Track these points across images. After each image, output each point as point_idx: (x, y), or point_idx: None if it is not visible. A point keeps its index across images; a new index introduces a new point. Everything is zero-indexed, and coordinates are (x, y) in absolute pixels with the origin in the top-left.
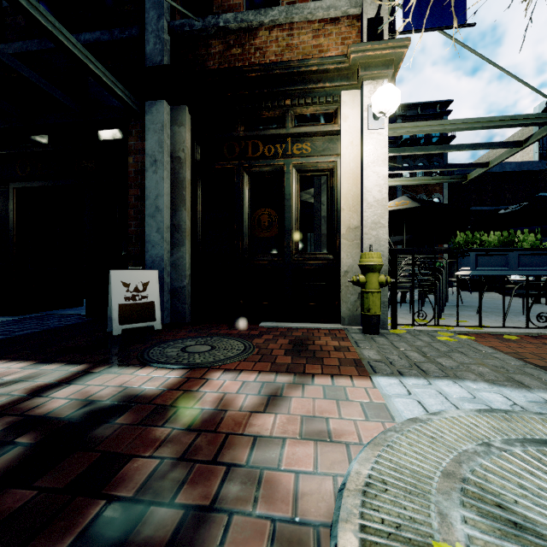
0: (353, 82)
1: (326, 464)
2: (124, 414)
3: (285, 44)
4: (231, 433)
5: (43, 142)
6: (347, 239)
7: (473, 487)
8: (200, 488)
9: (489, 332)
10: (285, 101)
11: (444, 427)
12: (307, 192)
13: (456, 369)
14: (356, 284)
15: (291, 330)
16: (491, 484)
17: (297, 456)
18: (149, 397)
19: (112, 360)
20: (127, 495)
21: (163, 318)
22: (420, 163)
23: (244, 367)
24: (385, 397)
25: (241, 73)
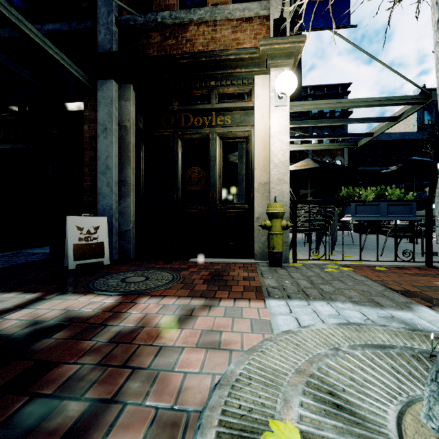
0: (263, 68)
1: (212, 366)
2: (62, 331)
3: (210, 37)
4: (144, 344)
5: (15, 112)
6: (258, 192)
7: (315, 380)
8: (108, 386)
9: (367, 265)
10: (210, 82)
11: (308, 337)
12: (234, 155)
13: (332, 293)
14: (264, 227)
15: (214, 264)
16: (330, 377)
17: (191, 361)
18: (85, 318)
19: (63, 289)
20: (49, 392)
21: (112, 255)
22: (326, 132)
23: (168, 293)
24: (271, 315)
25: (174, 60)
